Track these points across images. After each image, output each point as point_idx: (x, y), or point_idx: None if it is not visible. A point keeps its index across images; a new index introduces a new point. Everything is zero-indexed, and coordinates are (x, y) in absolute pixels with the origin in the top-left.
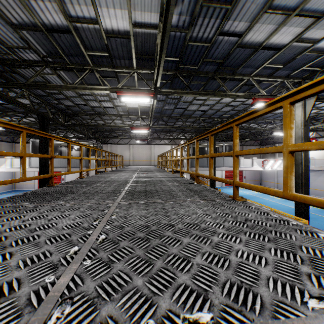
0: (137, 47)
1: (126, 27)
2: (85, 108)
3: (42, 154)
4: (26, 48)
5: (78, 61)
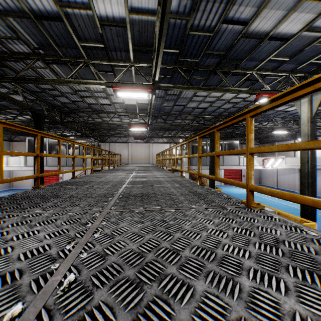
0: (134, 38)
1: (122, 14)
2: (81, 105)
3: None
4: (15, 39)
5: (72, 53)
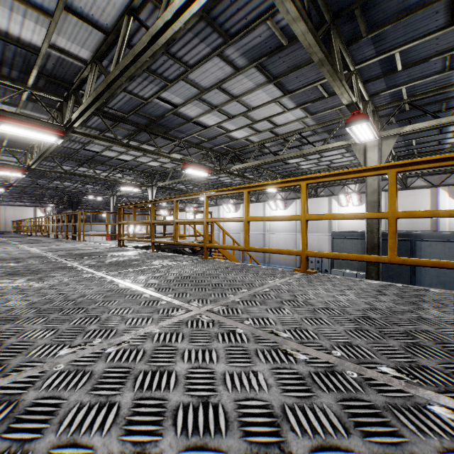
0: None
1: None
2: None
3: None
4: None
5: None
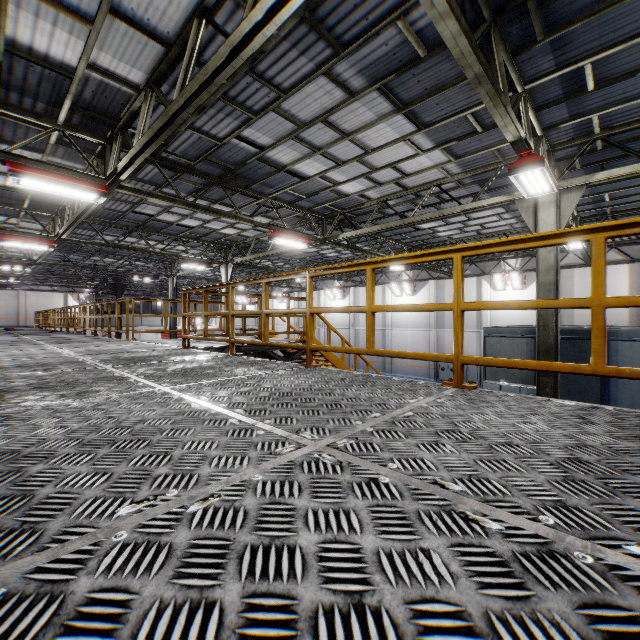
0: None
1: None
2: None
3: None
4: None
5: None
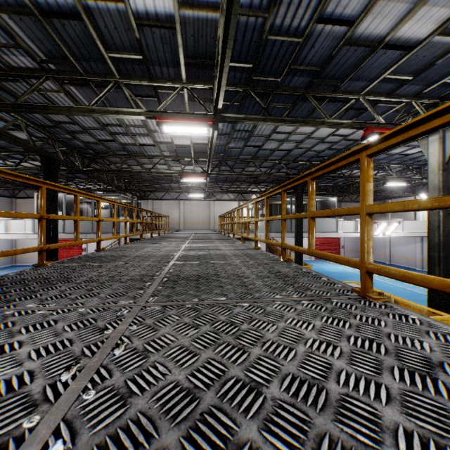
0: (188, 45)
1: (169, 9)
2: (112, 145)
3: (48, 213)
4: (12, 47)
5: (96, 69)
